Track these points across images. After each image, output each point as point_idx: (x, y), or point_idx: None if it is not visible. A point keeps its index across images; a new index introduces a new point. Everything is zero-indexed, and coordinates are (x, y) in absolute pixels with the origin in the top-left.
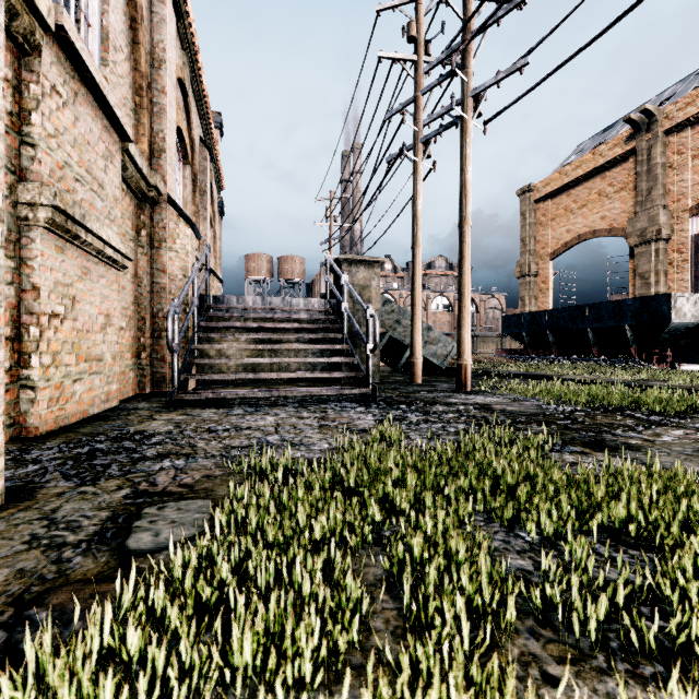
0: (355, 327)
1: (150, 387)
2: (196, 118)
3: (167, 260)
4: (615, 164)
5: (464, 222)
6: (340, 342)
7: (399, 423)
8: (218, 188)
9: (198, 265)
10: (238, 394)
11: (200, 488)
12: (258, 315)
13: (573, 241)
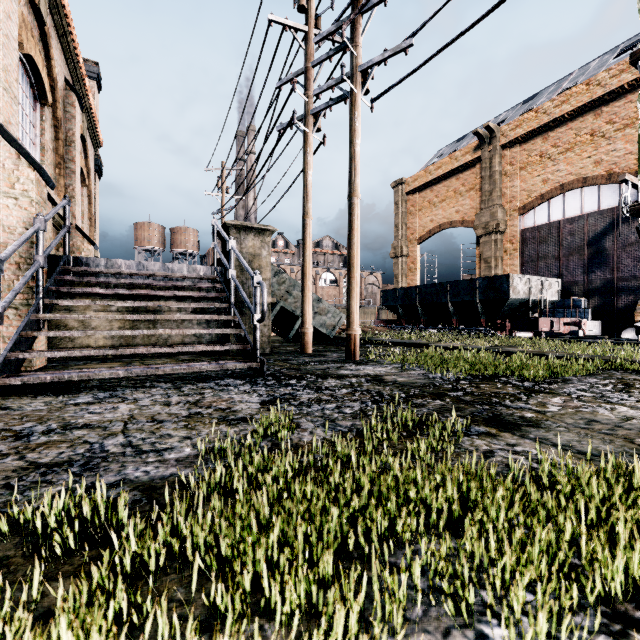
0: (242, 295)
1: None
2: (59, 56)
3: (1, 208)
4: (466, 168)
5: (354, 194)
6: (227, 312)
7: (288, 405)
8: (95, 144)
9: (46, 218)
10: (90, 375)
11: None
12: (130, 280)
13: (436, 230)
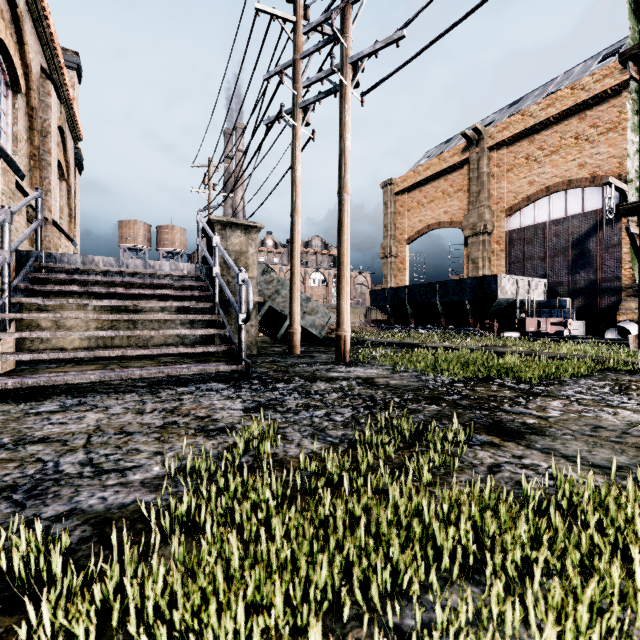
0: (227, 294)
1: None
2: (34, 41)
3: None
4: (454, 169)
5: (344, 189)
6: (211, 311)
7: (273, 412)
8: (75, 137)
9: (13, 209)
10: (57, 380)
11: None
12: (107, 278)
13: (424, 230)
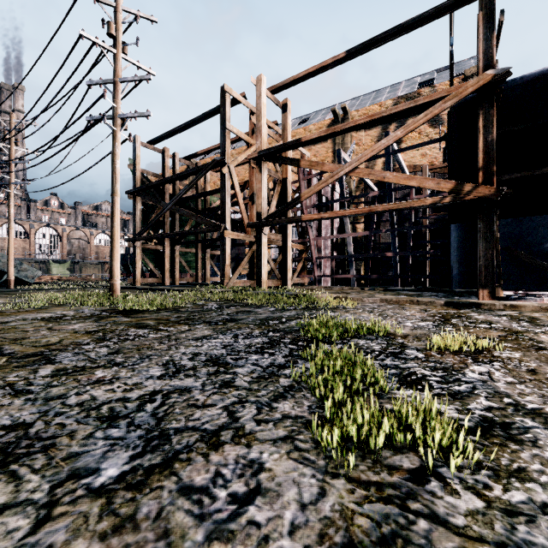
0: None
1: None
2: None
3: None
4: (183, 179)
5: (10, 228)
6: None
7: None
8: None
9: None
10: None
11: None
12: None
13: None
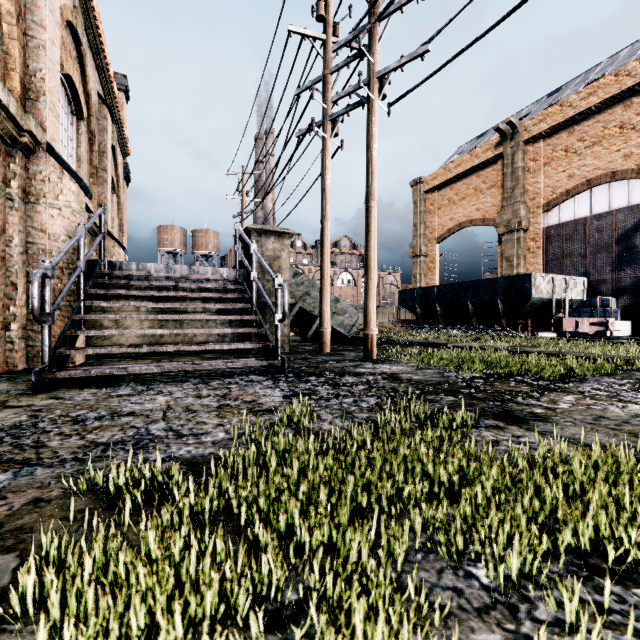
0: (264, 296)
1: (23, 363)
2: (93, 72)
3: (47, 218)
4: (487, 165)
5: (371, 197)
6: (249, 312)
7: (308, 399)
8: (123, 153)
9: (86, 226)
10: (128, 370)
11: (11, 528)
12: (159, 283)
13: (455, 228)
